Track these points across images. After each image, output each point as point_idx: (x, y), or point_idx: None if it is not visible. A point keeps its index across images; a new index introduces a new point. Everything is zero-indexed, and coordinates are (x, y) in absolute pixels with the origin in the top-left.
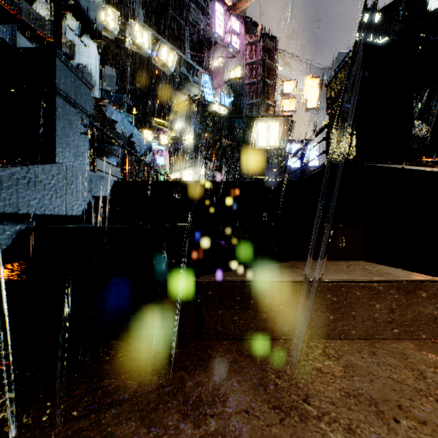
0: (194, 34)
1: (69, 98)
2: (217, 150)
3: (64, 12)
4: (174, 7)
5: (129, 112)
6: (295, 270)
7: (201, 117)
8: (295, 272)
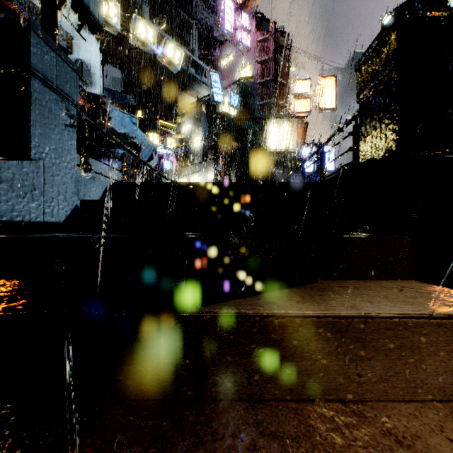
0: (203, 33)
1: (49, 81)
2: (227, 154)
3: (61, 3)
4: (181, 5)
5: (133, 113)
6: (332, 296)
7: (210, 119)
8: (333, 300)
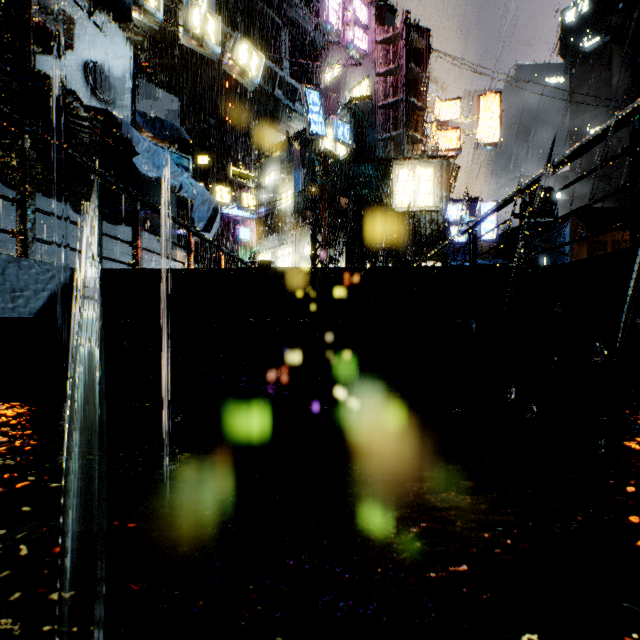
0: (296, 38)
1: None
2: (332, 215)
3: None
4: None
5: (185, 152)
6: None
7: (306, 163)
8: None
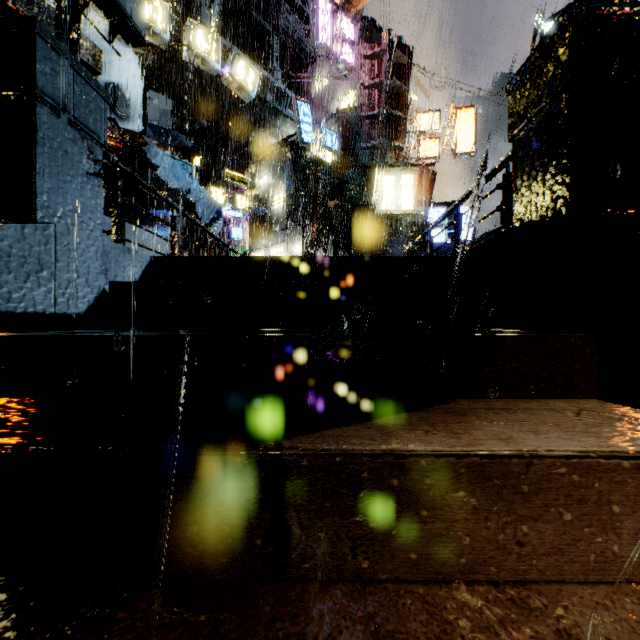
0: (287, 46)
1: (63, 110)
2: (321, 217)
3: (85, 2)
4: (256, 6)
5: (188, 159)
6: (477, 424)
7: (297, 168)
8: (479, 430)
